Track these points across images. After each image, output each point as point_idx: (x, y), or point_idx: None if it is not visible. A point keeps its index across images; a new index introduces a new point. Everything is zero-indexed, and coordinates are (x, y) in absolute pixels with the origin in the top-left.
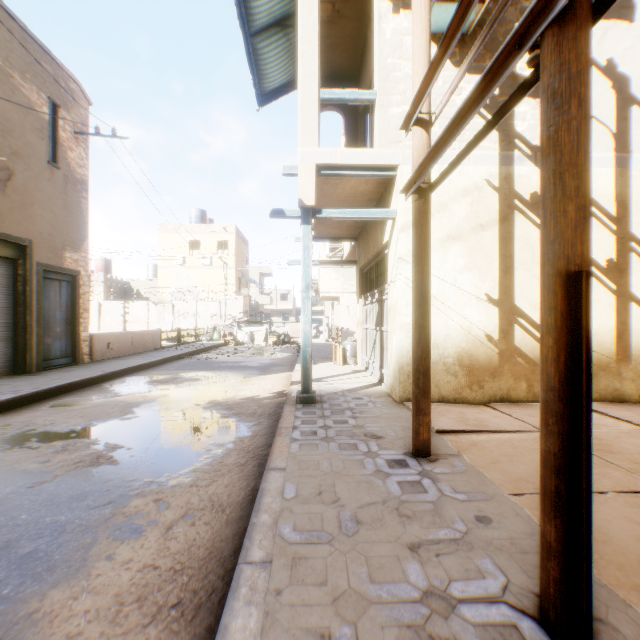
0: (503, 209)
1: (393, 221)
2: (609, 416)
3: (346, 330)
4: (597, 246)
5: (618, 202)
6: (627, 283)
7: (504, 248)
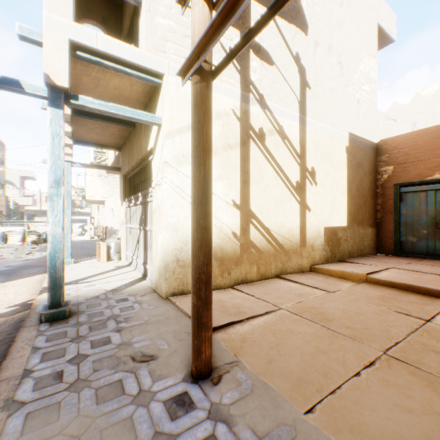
0: (243, 135)
1: (158, 128)
2: (306, 285)
3: (111, 229)
4: (292, 172)
5: (301, 146)
6: (305, 197)
7: (244, 165)
